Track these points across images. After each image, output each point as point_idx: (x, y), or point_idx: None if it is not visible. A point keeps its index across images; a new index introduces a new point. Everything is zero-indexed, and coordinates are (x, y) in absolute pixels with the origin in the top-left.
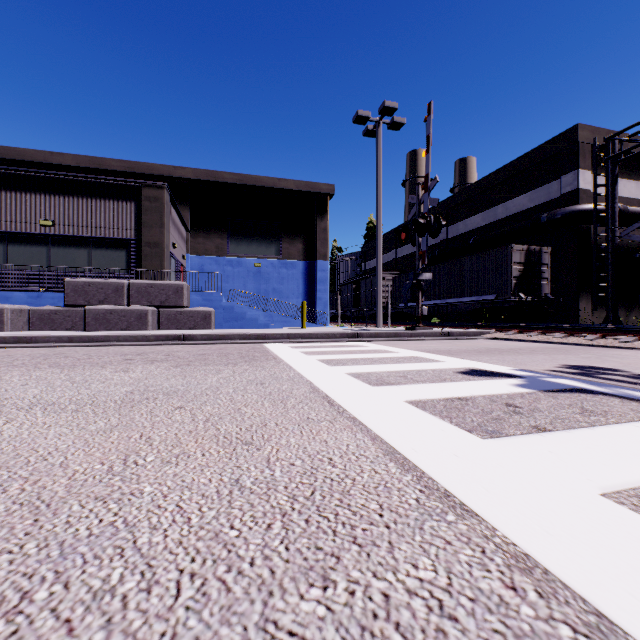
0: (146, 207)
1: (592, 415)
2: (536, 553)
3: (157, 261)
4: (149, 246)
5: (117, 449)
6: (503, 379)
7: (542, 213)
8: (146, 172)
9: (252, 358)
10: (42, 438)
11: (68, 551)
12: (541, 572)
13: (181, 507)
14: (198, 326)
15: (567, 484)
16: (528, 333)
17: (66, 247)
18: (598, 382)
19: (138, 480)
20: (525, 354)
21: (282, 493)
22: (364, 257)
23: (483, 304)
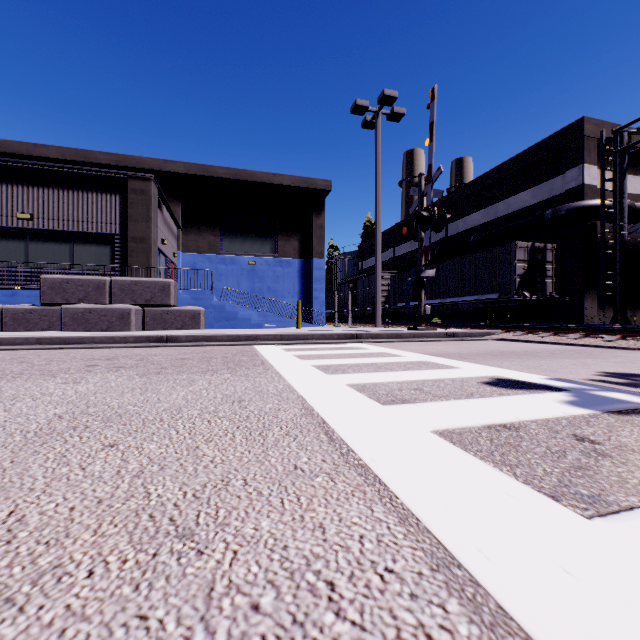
0: (132, 200)
1: None
2: None
3: (144, 257)
4: (135, 241)
5: None
6: (544, 393)
7: (546, 209)
8: (135, 166)
9: (237, 364)
10: None
11: None
12: None
13: None
14: (186, 326)
15: None
16: (538, 334)
17: (46, 242)
18: None
19: None
20: (547, 358)
21: None
22: (361, 256)
23: (485, 303)
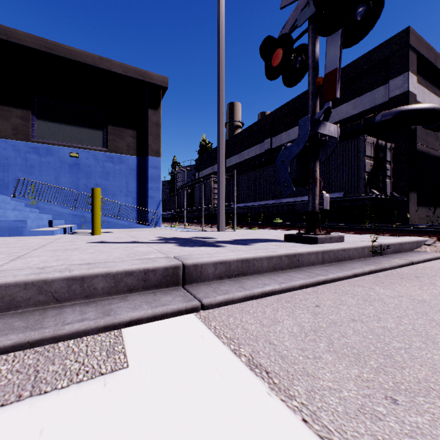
0: None
1: None
2: None
3: None
4: None
5: None
6: None
7: (376, 113)
8: None
9: None
10: None
11: None
12: None
13: None
14: None
15: None
16: None
17: None
18: None
19: None
20: None
21: None
22: (198, 168)
23: None
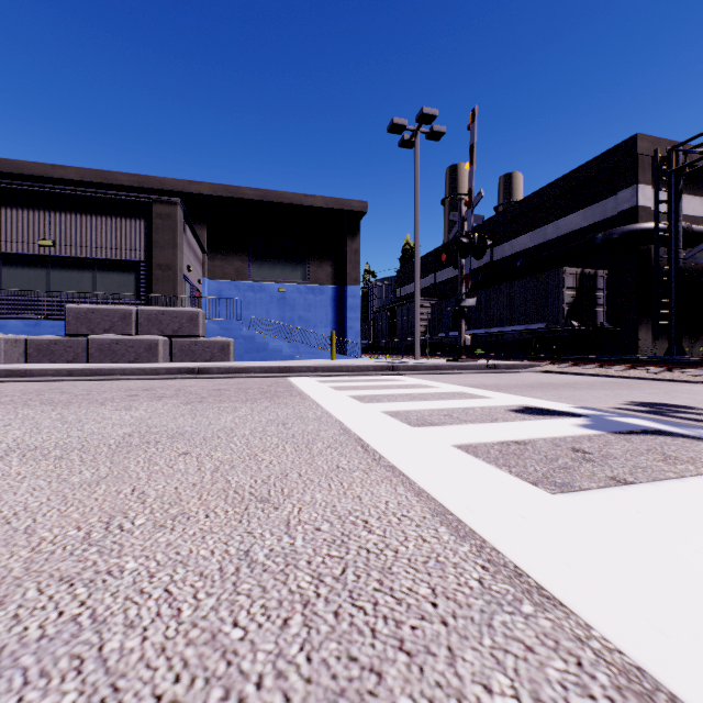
0: (157, 225)
1: (678, 463)
2: (653, 666)
3: (170, 285)
4: (161, 269)
5: (100, 508)
6: (564, 418)
7: (597, 233)
8: (158, 187)
9: (274, 394)
10: (11, 493)
11: (6, 664)
12: (667, 699)
13: (170, 592)
14: (215, 358)
15: (670, 557)
16: (583, 366)
17: (68, 270)
18: (674, 422)
19: (120, 552)
20: (583, 389)
21: (304, 571)
22: (399, 282)
23: (532, 334)
